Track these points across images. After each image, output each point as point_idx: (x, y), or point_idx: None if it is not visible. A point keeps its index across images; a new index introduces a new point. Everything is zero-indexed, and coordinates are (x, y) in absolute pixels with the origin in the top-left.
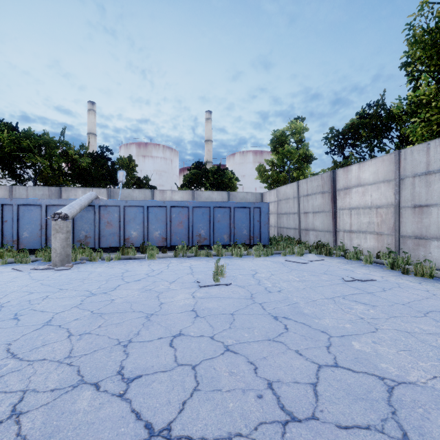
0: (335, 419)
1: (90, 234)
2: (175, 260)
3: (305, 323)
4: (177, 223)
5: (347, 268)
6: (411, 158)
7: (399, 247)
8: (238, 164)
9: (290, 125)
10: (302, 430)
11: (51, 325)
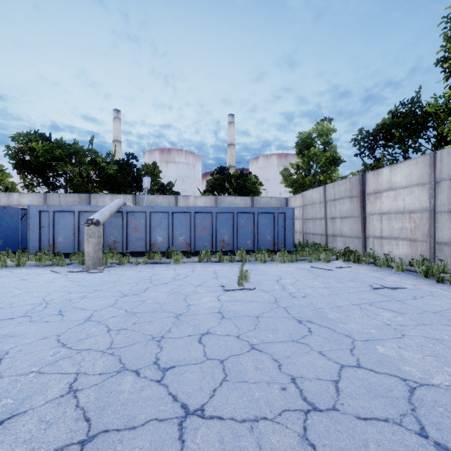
0: (355, 411)
1: (118, 239)
2: (200, 265)
3: (329, 327)
4: (200, 228)
5: (376, 275)
6: (448, 160)
7: (435, 255)
8: (262, 168)
9: (316, 127)
10: (322, 418)
11: (91, 321)
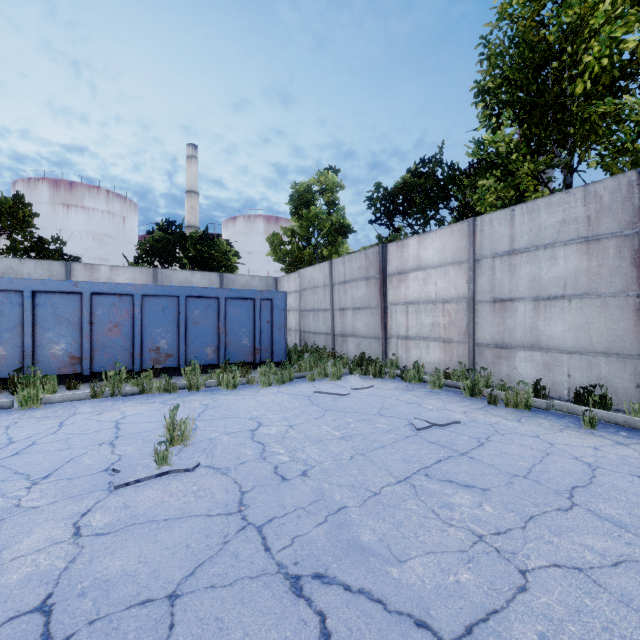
0: None
1: None
2: (89, 407)
3: (372, 592)
4: (106, 326)
5: (411, 399)
6: (490, 230)
7: (474, 361)
8: (242, 234)
9: (319, 177)
10: None
11: None
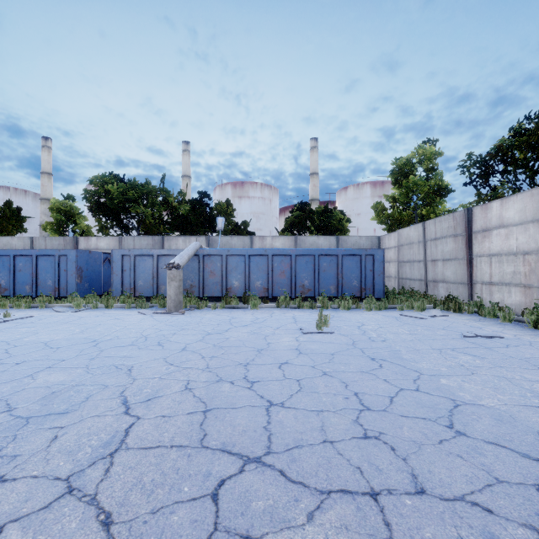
0: (400, 412)
1: (195, 283)
2: (278, 311)
3: (400, 364)
4: (278, 272)
5: (475, 325)
6: None
7: None
8: (352, 200)
9: (417, 150)
10: (373, 413)
11: (187, 350)
